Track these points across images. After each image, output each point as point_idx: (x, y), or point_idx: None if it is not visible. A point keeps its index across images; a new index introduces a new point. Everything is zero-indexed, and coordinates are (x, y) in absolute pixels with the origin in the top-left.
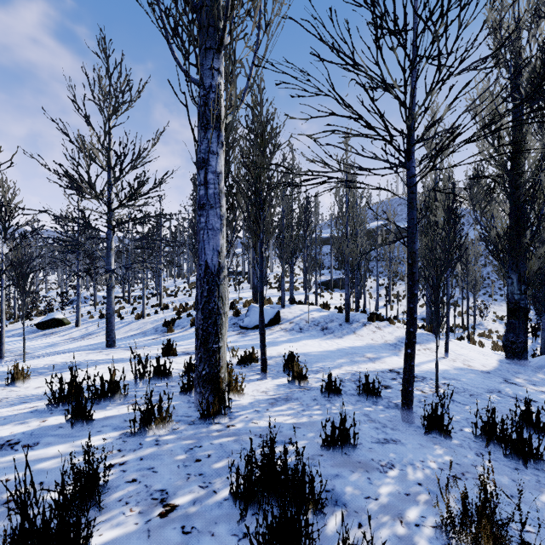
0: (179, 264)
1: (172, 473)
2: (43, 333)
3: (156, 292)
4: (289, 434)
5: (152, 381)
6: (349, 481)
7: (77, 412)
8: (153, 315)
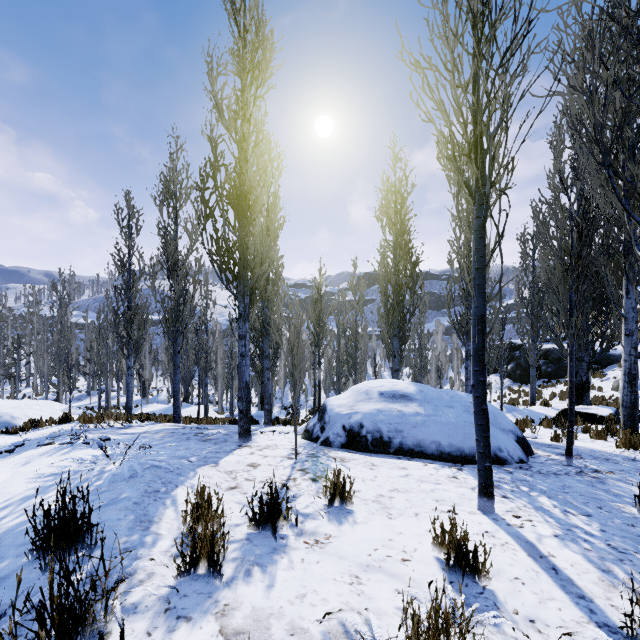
0: None
1: None
2: None
3: None
4: None
5: None
6: None
7: None
8: None
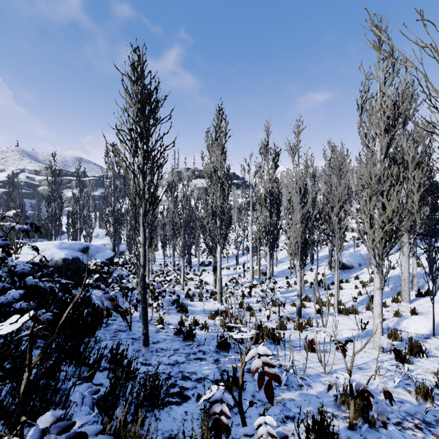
0: None
1: None
2: None
3: None
4: None
5: None
6: None
7: None
8: None
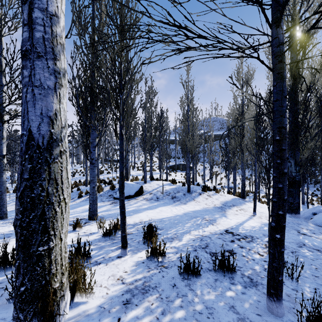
0: (78, 155)
1: None
2: None
3: None
4: None
5: None
6: None
7: None
8: None
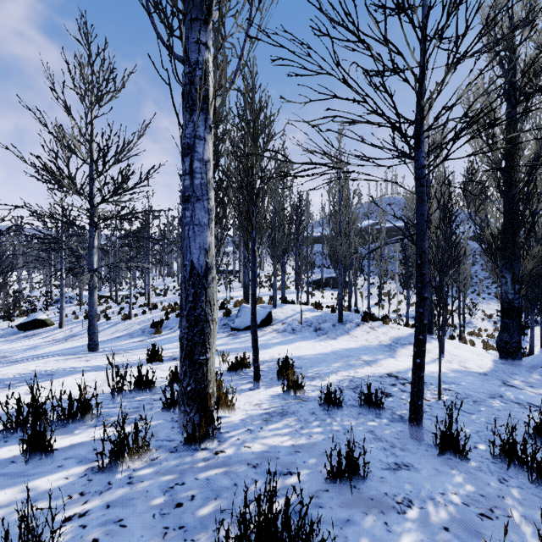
0: (168, 262)
1: (145, 528)
2: (24, 334)
3: (144, 291)
4: (287, 461)
5: (132, 393)
6: (363, 529)
7: (33, 443)
8: (141, 315)
